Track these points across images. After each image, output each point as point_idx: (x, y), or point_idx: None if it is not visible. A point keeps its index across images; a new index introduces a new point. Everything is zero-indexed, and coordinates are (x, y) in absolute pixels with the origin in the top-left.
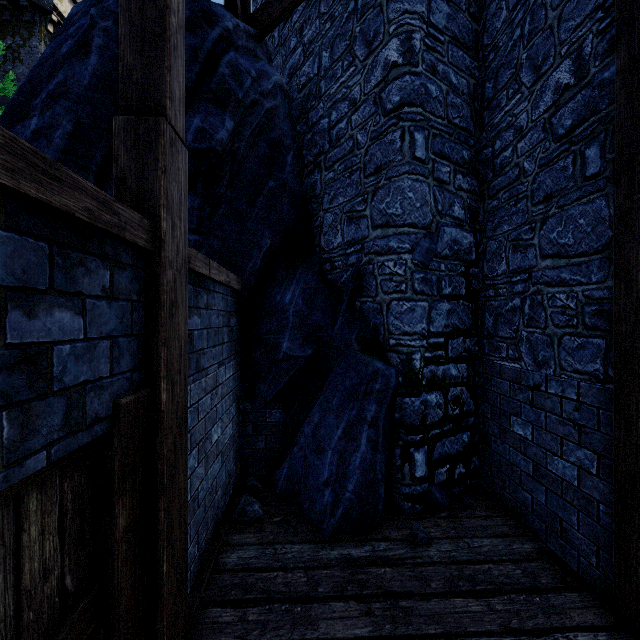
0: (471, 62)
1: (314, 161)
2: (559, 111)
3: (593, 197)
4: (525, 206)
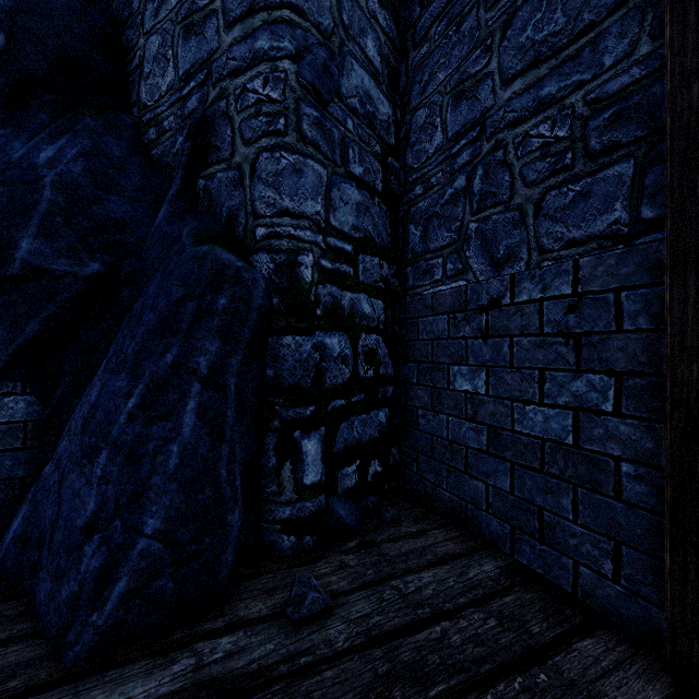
0: None
1: None
2: None
3: None
4: (475, 20)
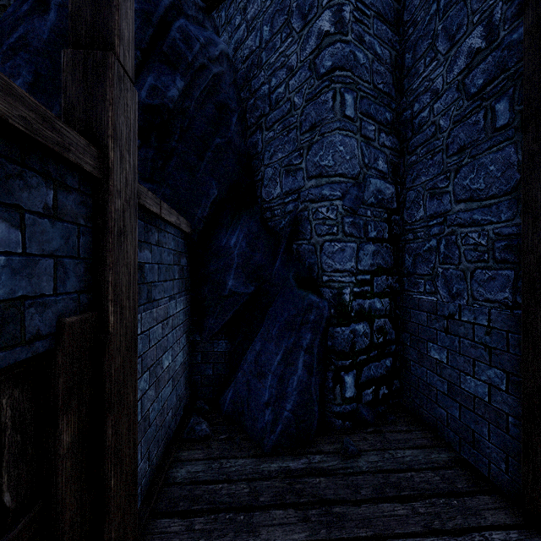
0: (393, 36)
1: (256, 123)
2: (471, 72)
3: (503, 145)
4: (441, 158)
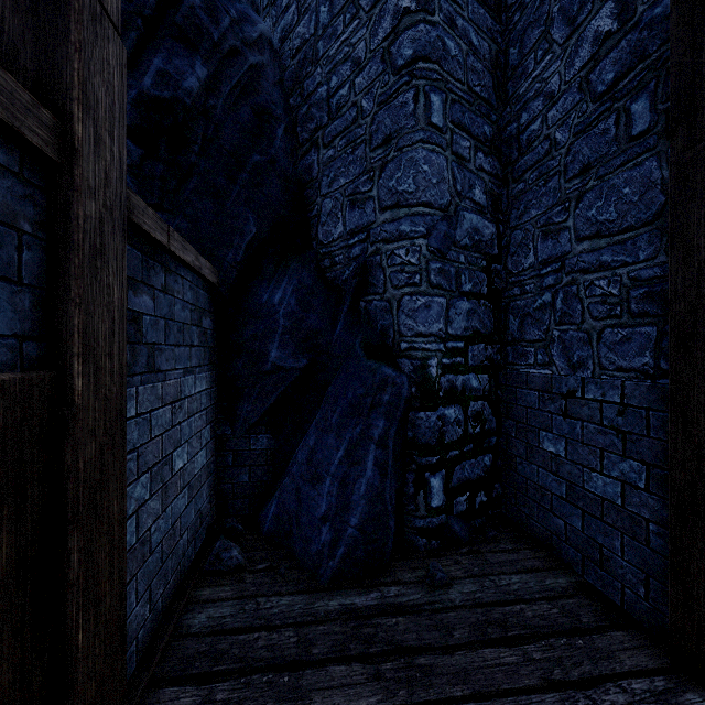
0: (493, 24)
1: (310, 138)
2: (599, 65)
3: (641, 159)
4: (557, 184)
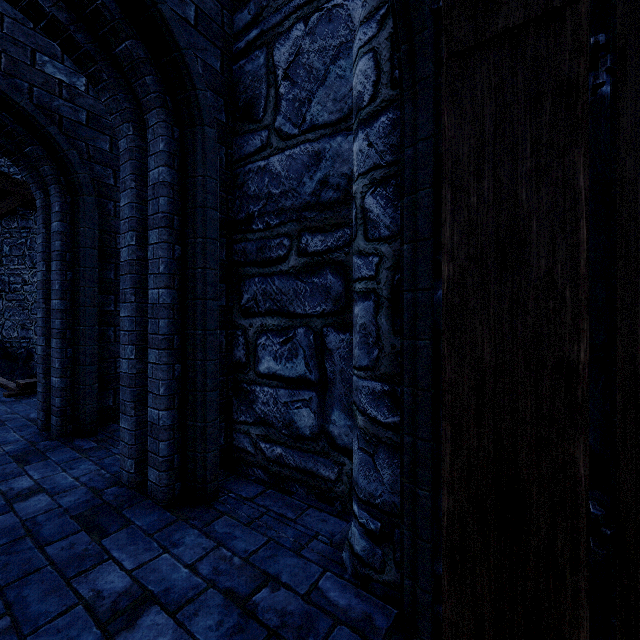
0: None
1: None
2: None
3: None
4: None
